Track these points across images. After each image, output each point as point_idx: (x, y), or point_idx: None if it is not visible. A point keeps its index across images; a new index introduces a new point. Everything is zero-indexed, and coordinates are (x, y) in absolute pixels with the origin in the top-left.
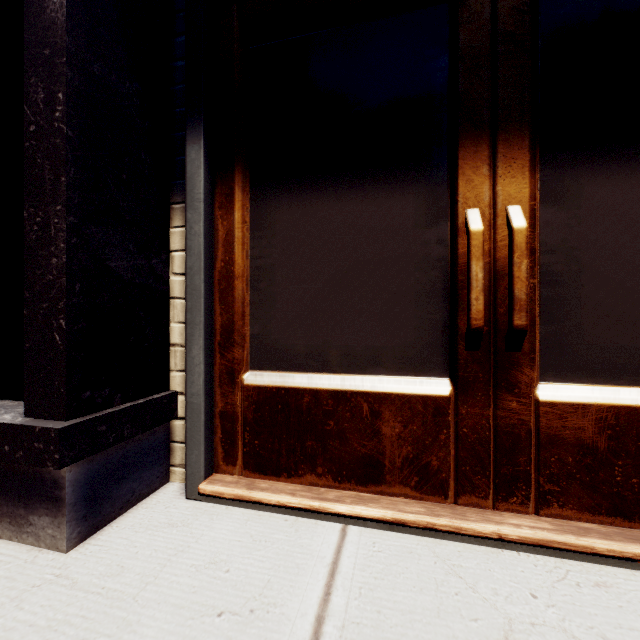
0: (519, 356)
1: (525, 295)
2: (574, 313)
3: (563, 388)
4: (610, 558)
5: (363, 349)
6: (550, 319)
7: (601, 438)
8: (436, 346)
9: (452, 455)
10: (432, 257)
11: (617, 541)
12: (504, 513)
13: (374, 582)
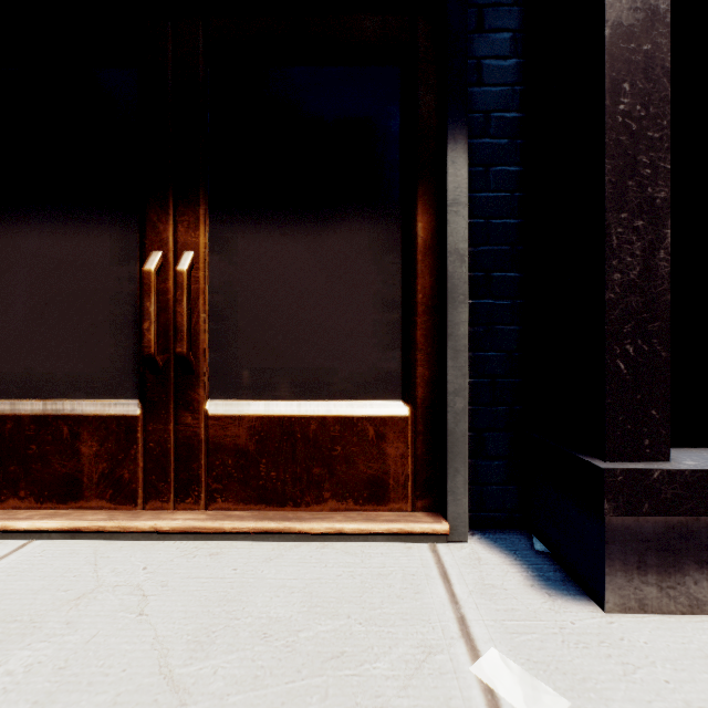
0: (194, 379)
1: (185, 327)
2: (233, 343)
3: (226, 404)
4: (239, 535)
5: (64, 375)
6: (216, 347)
7: (252, 442)
8: (128, 371)
9: (142, 467)
10: (125, 292)
11: (243, 521)
12: (179, 512)
13: (3, 578)
